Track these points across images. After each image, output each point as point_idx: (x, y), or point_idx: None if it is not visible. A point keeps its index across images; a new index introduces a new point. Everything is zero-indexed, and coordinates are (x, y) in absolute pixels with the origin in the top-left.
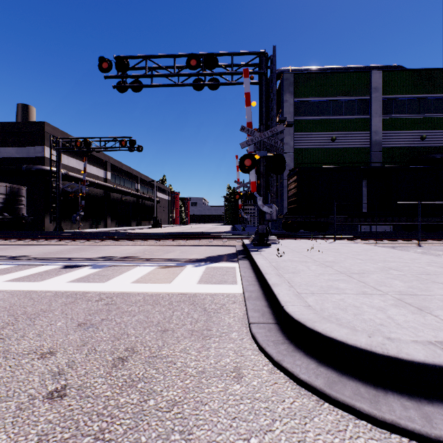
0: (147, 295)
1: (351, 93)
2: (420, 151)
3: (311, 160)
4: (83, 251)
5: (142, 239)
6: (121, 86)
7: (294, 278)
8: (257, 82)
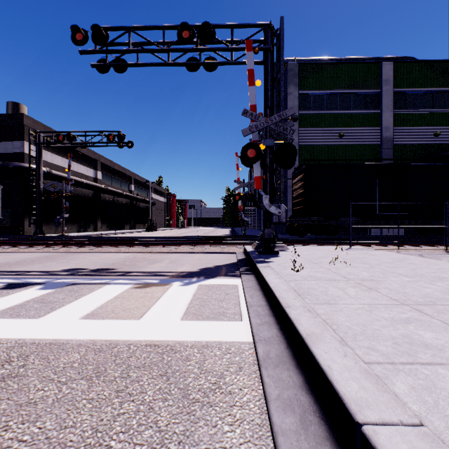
0: (93, 348)
1: (360, 86)
2: (433, 148)
3: (317, 158)
4: (50, 261)
5: (127, 245)
6: (101, 65)
7: (336, 317)
8: (262, 61)
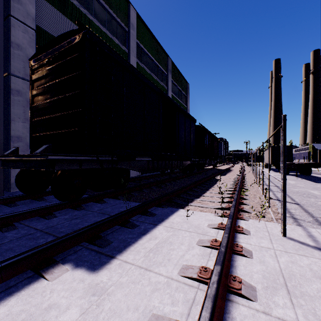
0: None
1: (114, 10)
2: None
3: None
4: None
5: None
6: None
7: None
8: None
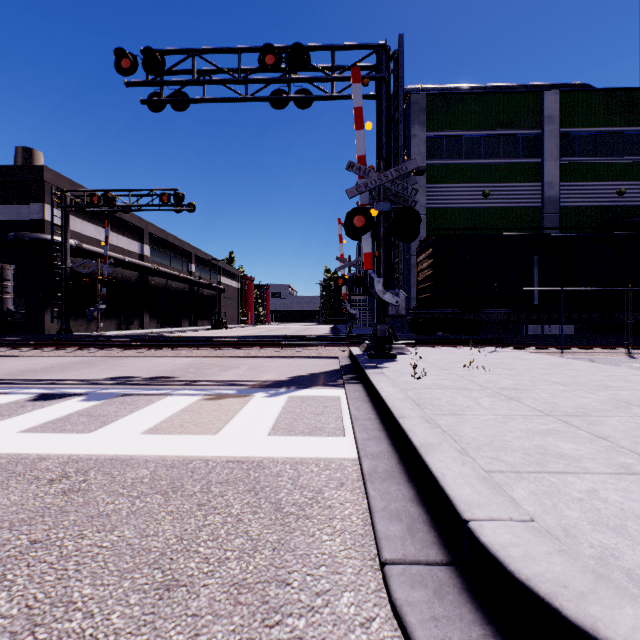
0: (164, 464)
1: (513, 125)
2: (616, 212)
3: (453, 226)
4: (87, 367)
5: (189, 347)
6: (154, 101)
7: (460, 428)
8: (374, 94)
